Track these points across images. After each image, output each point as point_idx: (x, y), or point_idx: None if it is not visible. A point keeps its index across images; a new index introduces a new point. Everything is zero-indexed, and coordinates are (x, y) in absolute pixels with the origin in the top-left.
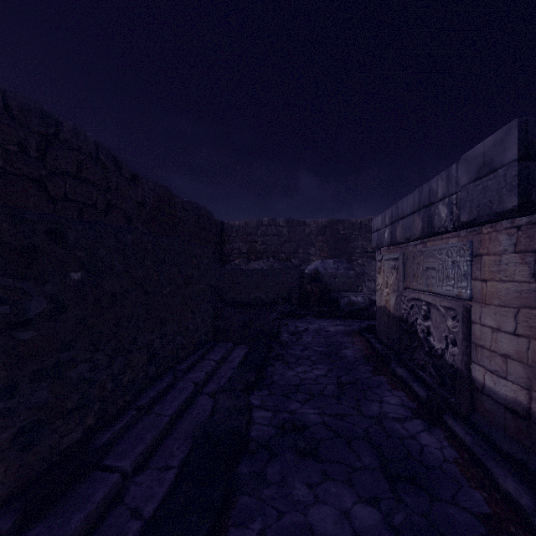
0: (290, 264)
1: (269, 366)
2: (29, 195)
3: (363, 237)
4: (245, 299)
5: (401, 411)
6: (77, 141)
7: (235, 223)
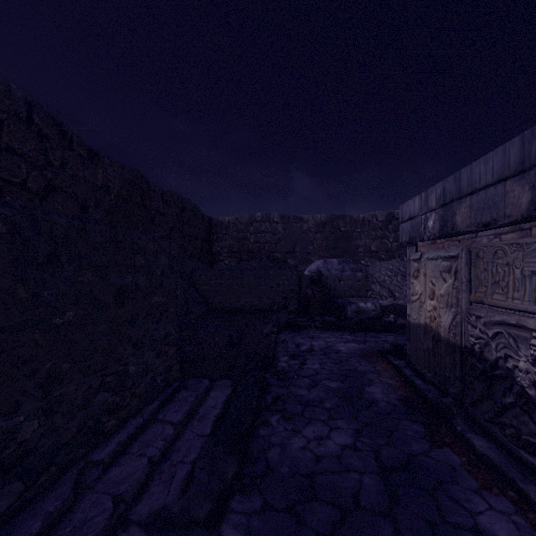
0: (285, 264)
1: (262, 425)
2: None
3: (367, 234)
4: (235, 305)
5: None
6: None
7: (225, 218)
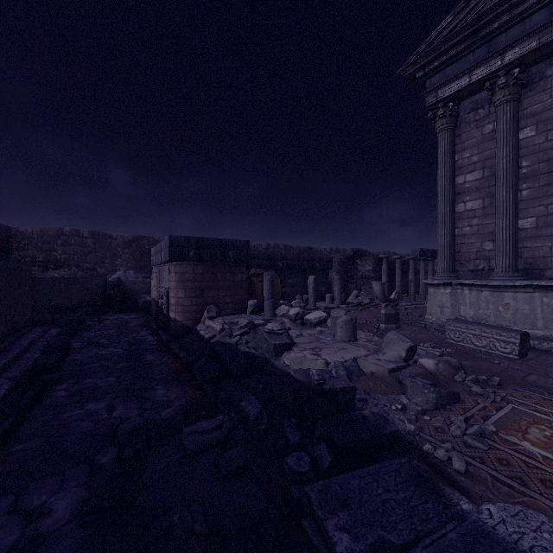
0: (95, 273)
1: (79, 333)
2: None
3: None
4: (46, 306)
5: (145, 334)
6: None
7: (28, 229)
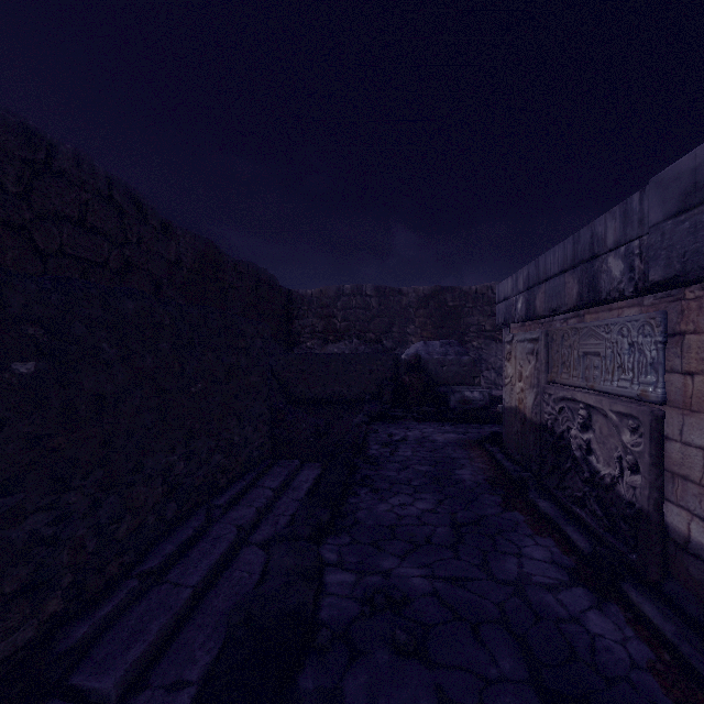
0: (380, 347)
1: (351, 495)
2: (5, 248)
3: (480, 310)
4: (320, 395)
5: (552, 573)
6: (79, 172)
7: (307, 291)
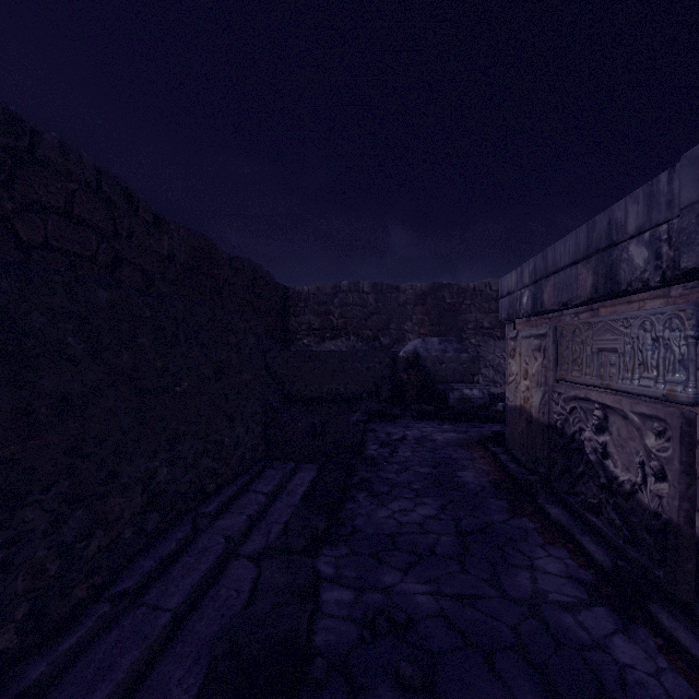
0: (378, 344)
1: (348, 500)
2: None
3: (478, 307)
4: (317, 392)
5: (569, 589)
6: (66, 162)
7: (304, 288)
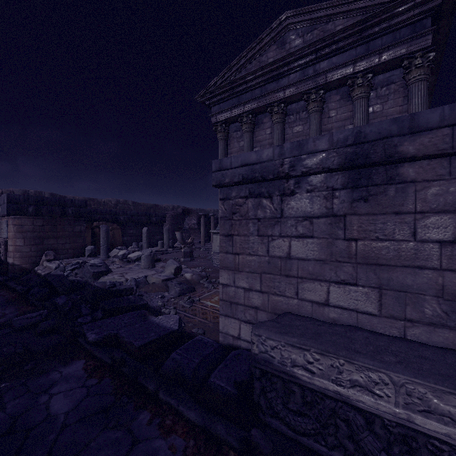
0: None
1: None
2: None
3: None
4: None
5: None
6: None
7: None
